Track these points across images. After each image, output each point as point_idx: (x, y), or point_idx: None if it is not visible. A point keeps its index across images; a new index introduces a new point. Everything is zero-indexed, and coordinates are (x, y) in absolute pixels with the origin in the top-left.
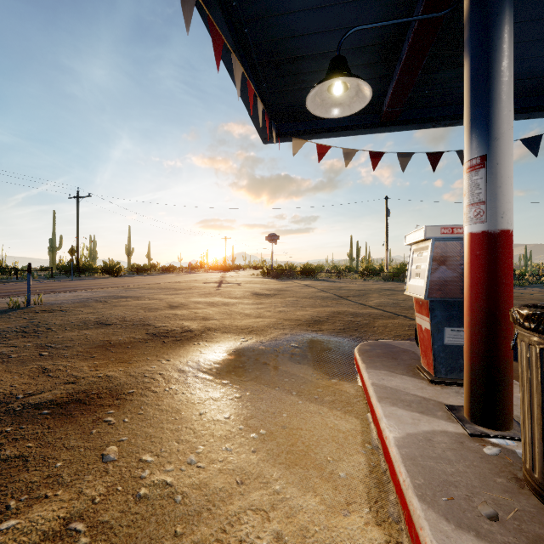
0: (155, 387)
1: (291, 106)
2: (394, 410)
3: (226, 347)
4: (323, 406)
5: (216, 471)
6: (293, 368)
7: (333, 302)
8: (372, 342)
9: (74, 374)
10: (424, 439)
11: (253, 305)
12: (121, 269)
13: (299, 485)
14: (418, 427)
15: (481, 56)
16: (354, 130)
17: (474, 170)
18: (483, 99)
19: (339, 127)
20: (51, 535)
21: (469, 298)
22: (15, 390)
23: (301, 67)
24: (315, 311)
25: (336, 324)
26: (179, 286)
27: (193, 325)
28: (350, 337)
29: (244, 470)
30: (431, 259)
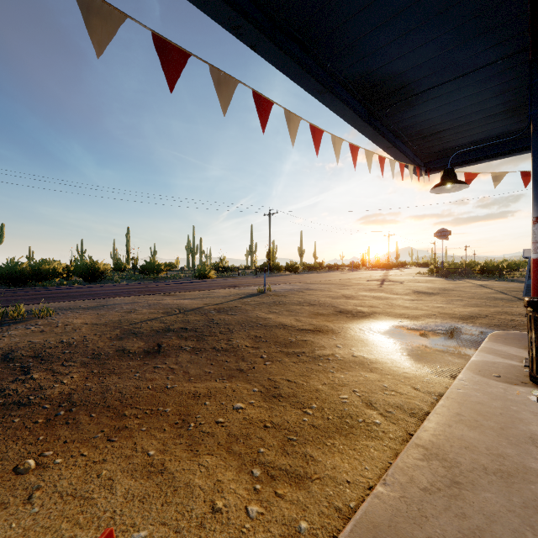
0: (349, 332)
1: (439, 151)
2: (485, 354)
3: (387, 323)
4: (445, 354)
5: (382, 358)
6: (434, 339)
7: (506, 303)
8: (511, 332)
9: (310, 322)
10: (491, 362)
11: (413, 301)
12: (298, 267)
13: (419, 368)
14: (493, 360)
15: (536, 162)
16: (504, 155)
17: (533, 224)
18: (537, 185)
19: (488, 156)
20: (331, 355)
21: (531, 295)
22: (293, 324)
23: (443, 134)
24: (476, 309)
25: (492, 320)
26: (347, 282)
27: (363, 309)
28: (501, 330)
29: (394, 360)
30: (528, 271)
